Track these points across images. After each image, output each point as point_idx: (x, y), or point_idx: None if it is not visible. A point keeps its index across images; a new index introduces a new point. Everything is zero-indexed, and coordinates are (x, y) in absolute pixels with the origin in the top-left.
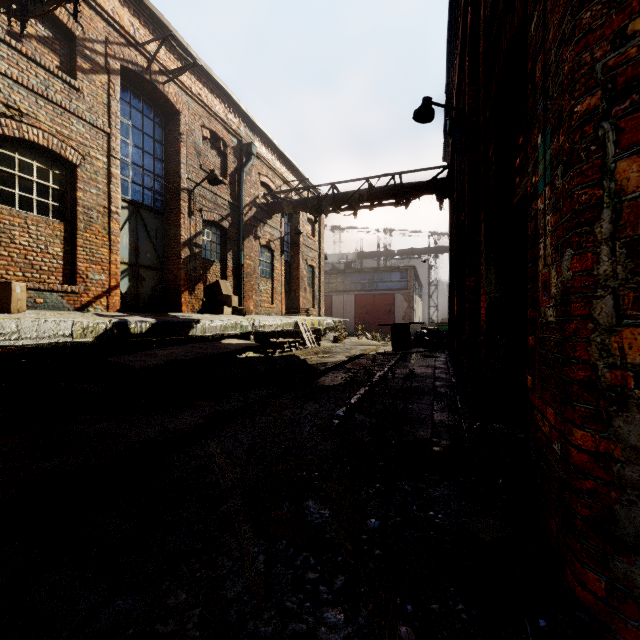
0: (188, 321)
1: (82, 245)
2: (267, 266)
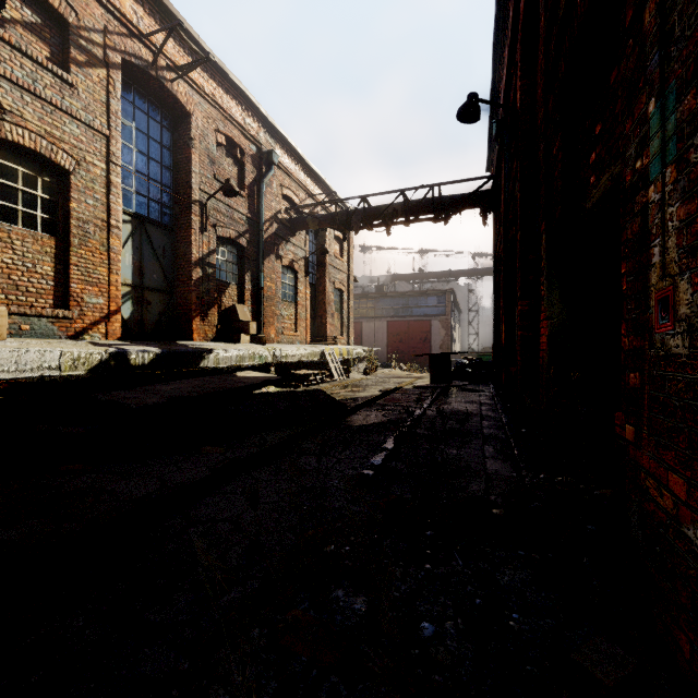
0: (199, 351)
1: (76, 263)
2: (290, 289)
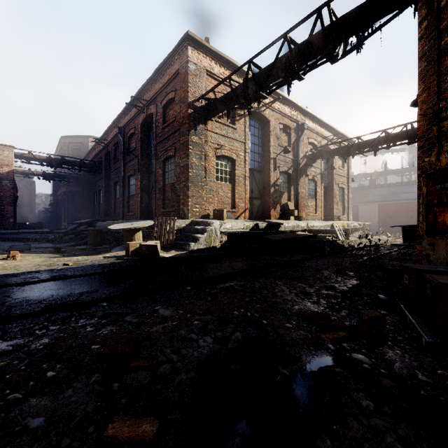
0: (278, 223)
1: (237, 192)
2: (312, 191)
